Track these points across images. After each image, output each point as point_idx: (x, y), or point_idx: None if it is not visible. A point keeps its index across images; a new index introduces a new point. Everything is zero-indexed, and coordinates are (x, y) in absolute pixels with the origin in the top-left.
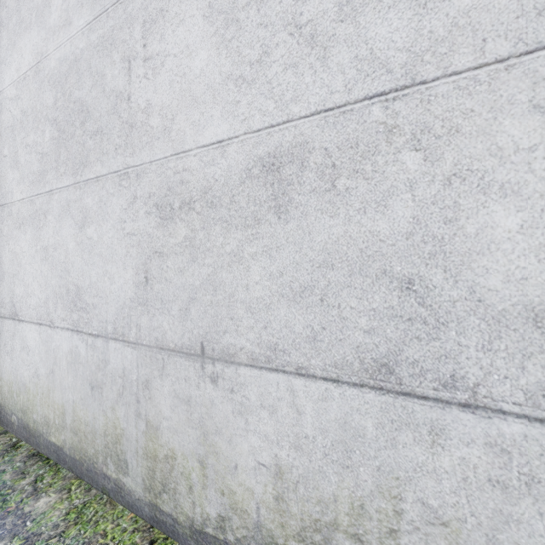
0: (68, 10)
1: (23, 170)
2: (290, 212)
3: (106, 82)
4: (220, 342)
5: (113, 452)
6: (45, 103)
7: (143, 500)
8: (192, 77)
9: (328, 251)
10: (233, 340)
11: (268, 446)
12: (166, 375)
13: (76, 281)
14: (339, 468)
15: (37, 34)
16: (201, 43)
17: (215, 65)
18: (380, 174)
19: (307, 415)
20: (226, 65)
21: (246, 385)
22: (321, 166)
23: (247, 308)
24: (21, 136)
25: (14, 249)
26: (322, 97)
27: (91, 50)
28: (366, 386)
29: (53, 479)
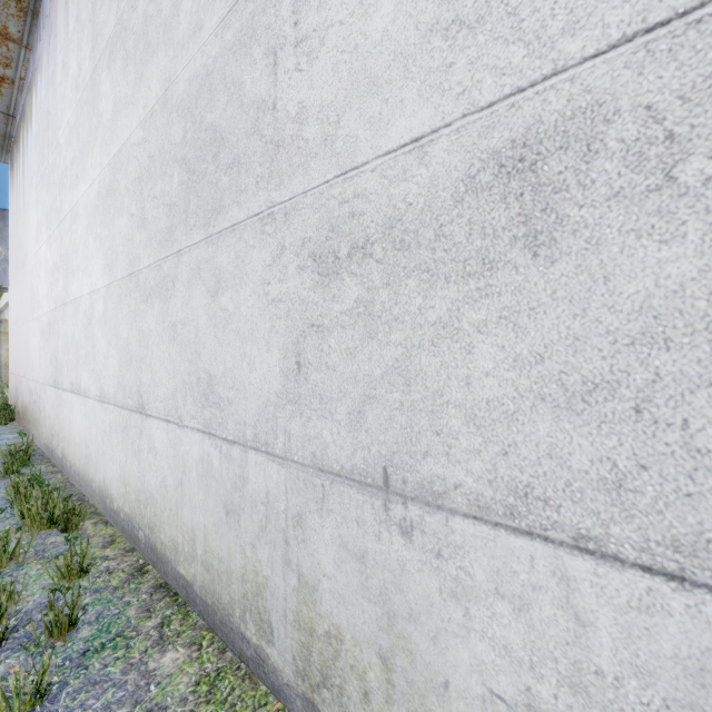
0: (199, 11)
1: (150, 229)
2: (560, 242)
3: (245, 92)
4: (417, 471)
5: (253, 607)
6: (173, 140)
7: (294, 688)
8: (369, 47)
9: (654, 312)
10: (441, 469)
11: (511, 668)
12: (327, 512)
13: (207, 367)
14: None
15: (165, 55)
16: None
17: (407, 16)
18: None
19: (601, 632)
20: (428, 9)
21: (466, 550)
22: (636, 143)
23: (467, 417)
24: (148, 187)
25: (142, 327)
26: (638, 6)
27: (226, 54)
28: None
29: (181, 625)
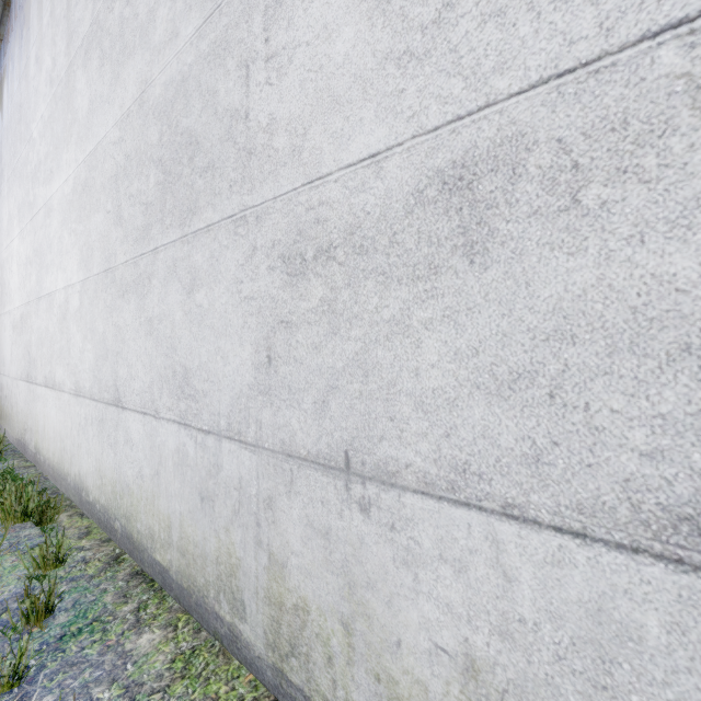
0: (175, 19)
1: (126, 227)
2: (492, 252)
3: (219, 100)
4: (374, 453)
5: (227, 587)
6: (150, 141)
7: (265, 660)
8: (332, 68)
9: (564, 313)
10: (394, 451)
11: (452, 623)
12: (295, 494)
13: (183, 361)
14: (586, 687)
15: (141, 58)
16: (345, 16)
17: (365, 43)
18: (676, 170)
19: (523, 586)
20: (384, 39)
21: (415, 522)
22: (550, 170)
23: (416, 404)
24: (125, 186)
25: (118, 322)
26: (552, 54)
27: (201, 63)
28: (645, 552)
29: (157, 608)
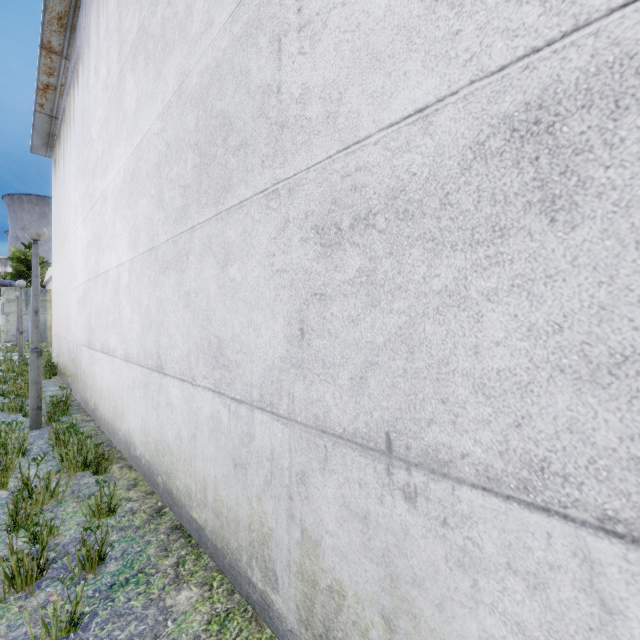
0: (210, 9)
1: (167, 209)
2: (582, 206)
3: (251, 78)
4: (421, 438)
5: (259, 555)
6: (187, 128)
7: (297, 635)
8: (371, 24)
9: None
10: (447, 437)
11: None
12: (330, 471)
13: (217, 332)
14: None
15: (180, 52)
16: None
17: None
18: None
19: (632, 623)
20: None
21: (474, 520)
22: None
23: (475, 387)
24: (166, 172)
25: (160, 295)
26: None
27: (234, 46)
28: None
29: (194, 565)
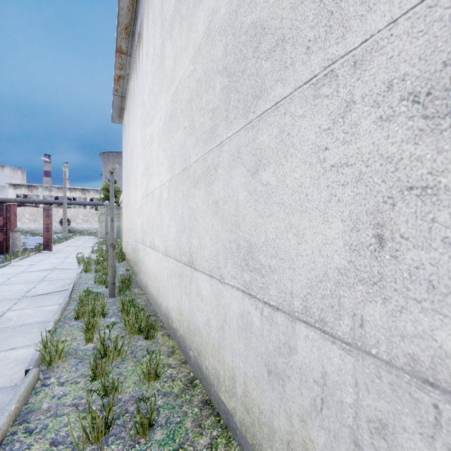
0: None
1: (197, 133)
2: None
3: None
4: None
5: None
6: (215, 58)
7: None
8: None
9: None
10: None
11: None
12: (448, 448)
13: (247, 236)
14: None
15: None
16: None
17: None
18: None
19: None
20: None
21: None
22: None
23: None
24: (196, 103)
25: (191, 205)
26: None
27: None
28: None
29: None
